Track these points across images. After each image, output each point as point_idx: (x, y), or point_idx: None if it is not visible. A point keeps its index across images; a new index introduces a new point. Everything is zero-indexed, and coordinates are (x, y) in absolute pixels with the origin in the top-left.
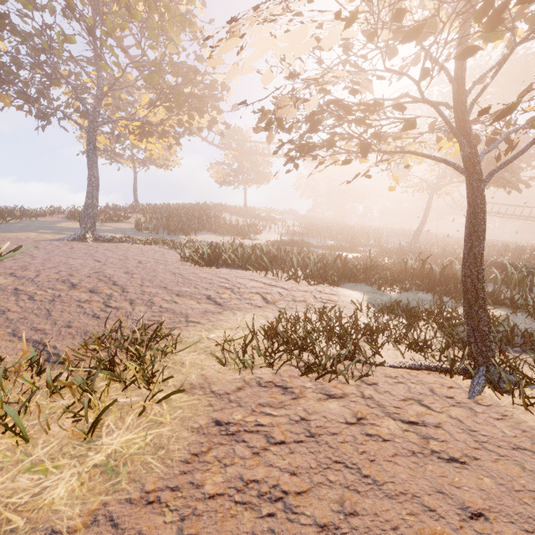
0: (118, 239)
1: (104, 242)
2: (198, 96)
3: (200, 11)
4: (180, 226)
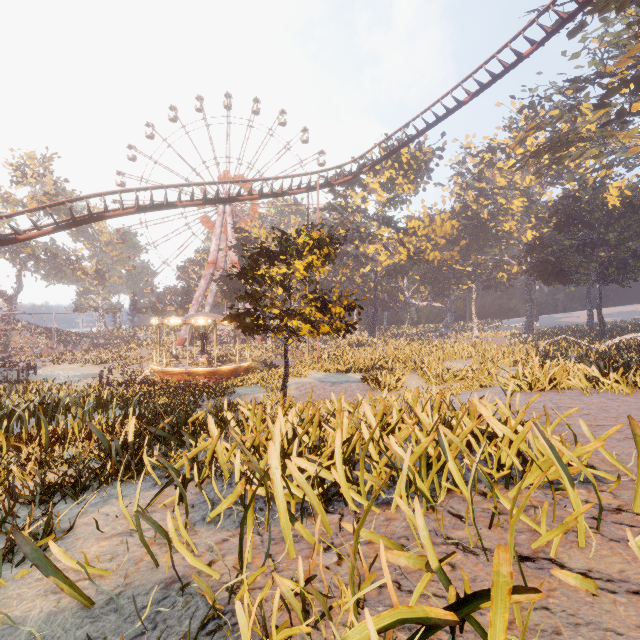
0: None
1: None
2: None
3: None
4: None
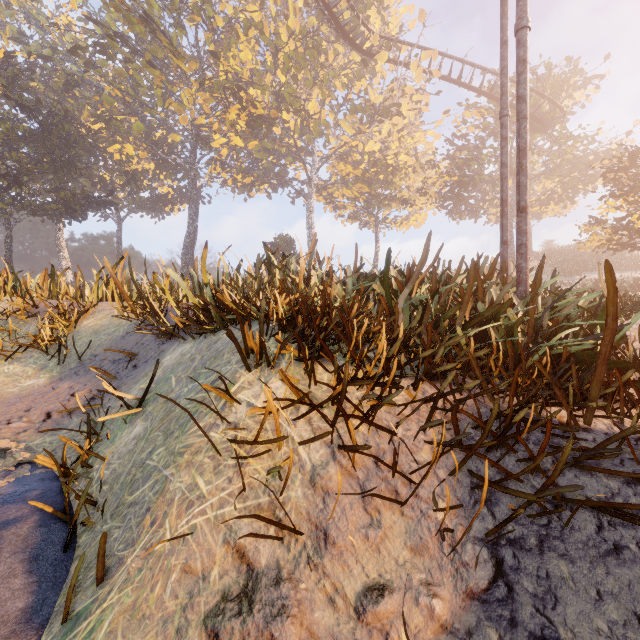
0: None
1: None
2: (589, 175)
3: (594, 92)
4: (574, 269)
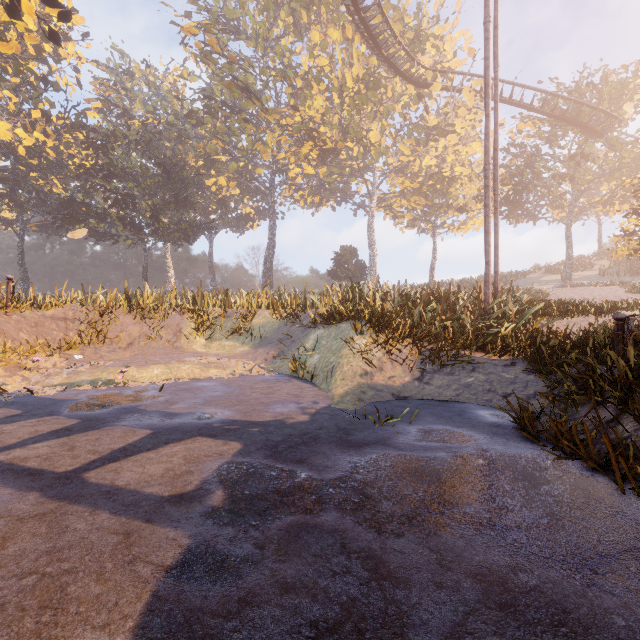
0: (586, 284)
1: (576, 287)
2: None
3: None
4: None
